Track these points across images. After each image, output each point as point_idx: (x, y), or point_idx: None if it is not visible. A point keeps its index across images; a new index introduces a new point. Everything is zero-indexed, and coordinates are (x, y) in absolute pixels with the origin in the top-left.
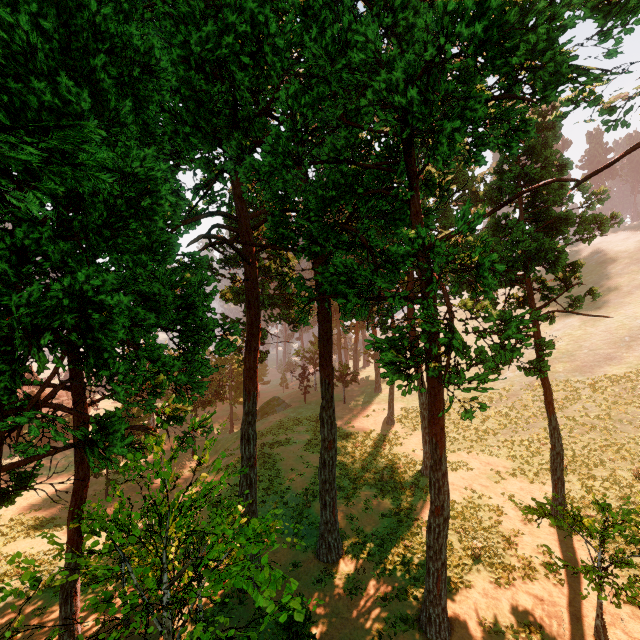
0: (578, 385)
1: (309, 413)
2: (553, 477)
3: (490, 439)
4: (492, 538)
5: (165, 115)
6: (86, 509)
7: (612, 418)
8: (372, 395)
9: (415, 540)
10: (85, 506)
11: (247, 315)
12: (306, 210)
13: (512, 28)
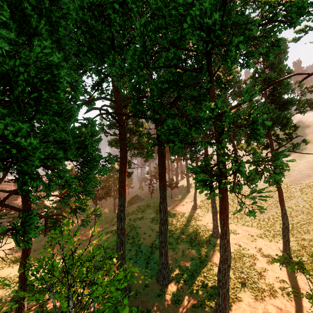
0: (293, 190)
1: (153, 203)
2: (283, 240)
3: (247, 218)
4: (251, 272)
5: (72, 41)
6: (28, 261)
7: (312, 207)
8: (185, 194)
9: (210, 273)
10: (28, 259)
11: (120, 153)
12: (151, 96)
13: None
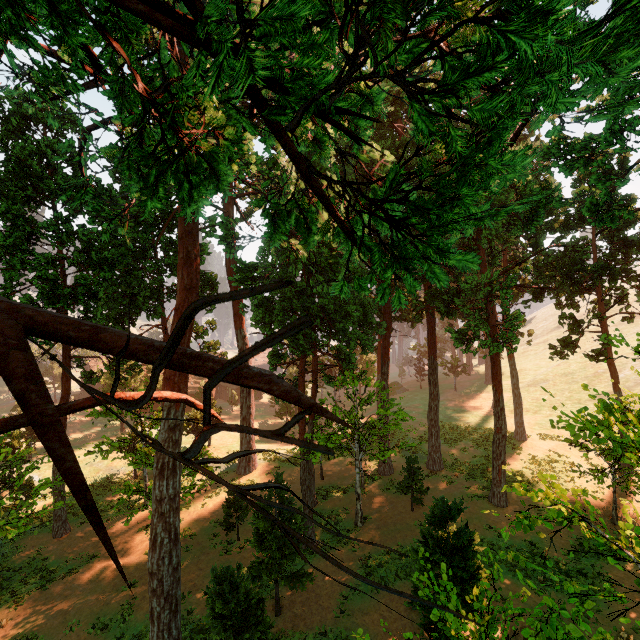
0: None
1: (423, 395)
2: None
3: None
4: (558, 476)
5: None
6: (320, 401)
7: None
8: (482, 386)
9: None
10: (319, 400)
11: (384, 317)
12: None
13: (503, 203)
